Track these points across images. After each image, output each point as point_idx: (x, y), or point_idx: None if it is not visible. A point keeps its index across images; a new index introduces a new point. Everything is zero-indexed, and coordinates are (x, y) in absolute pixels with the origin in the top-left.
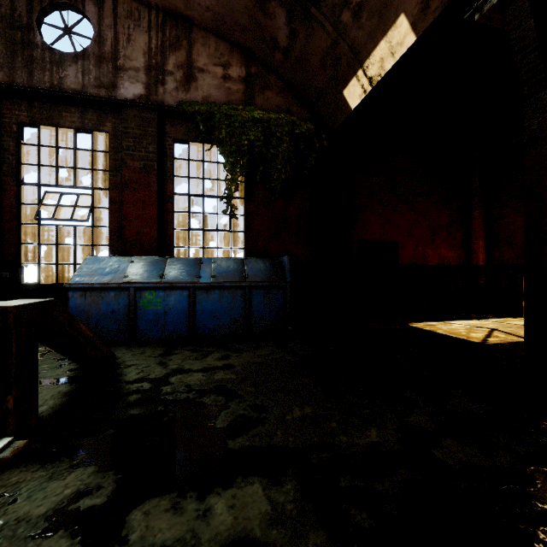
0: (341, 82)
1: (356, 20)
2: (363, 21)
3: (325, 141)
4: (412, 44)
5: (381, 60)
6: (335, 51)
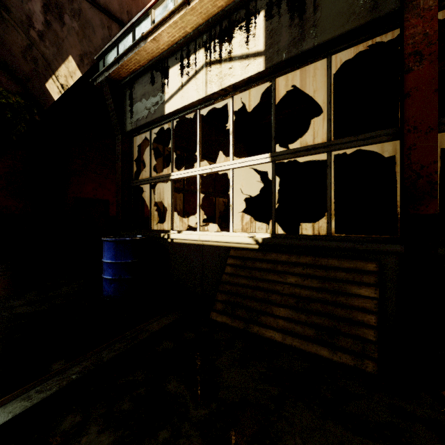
0: (42, 77)
1: (42, 41)
2: (48, 45)
3: (37, 116)
4: (81, 76)
5: (66, 76)
6: (32, 53)
